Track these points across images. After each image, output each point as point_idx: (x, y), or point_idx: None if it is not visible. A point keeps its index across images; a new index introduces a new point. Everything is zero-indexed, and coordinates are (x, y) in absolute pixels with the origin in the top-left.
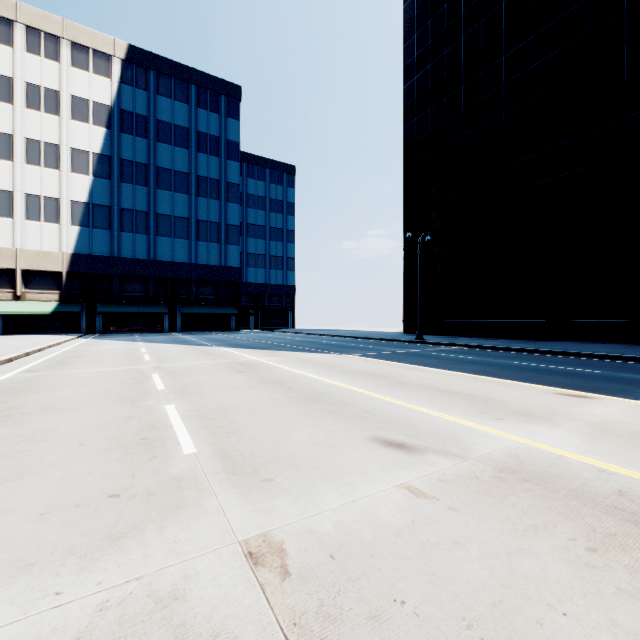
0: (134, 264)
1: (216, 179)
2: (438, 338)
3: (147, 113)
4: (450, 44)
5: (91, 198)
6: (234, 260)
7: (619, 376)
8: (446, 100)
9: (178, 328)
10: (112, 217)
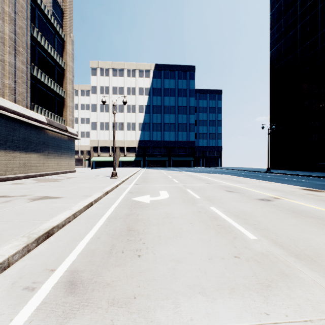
0: (157, 142)
1: (185, 106)
2: (280, 171)
3: (161, 87)
4: (292, 30)
5: (144, 121)
6: (192, 138)
7: (309, 182)
8: (290, 57)
9: (171, 166)
10: (150, 126)
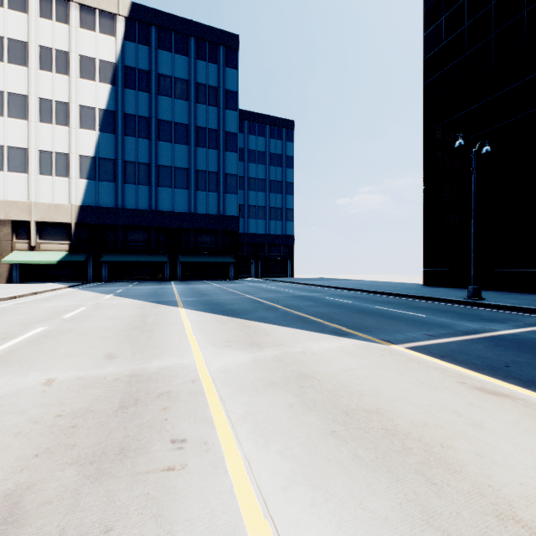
0: (136, 214)
1: (214, 129)
2: (497, 296)
3: (149, 68)
4: None
5: (97, 152)
6: (232, 209)
7: None
8: None
9: (178, 276)
10: (116, 170)
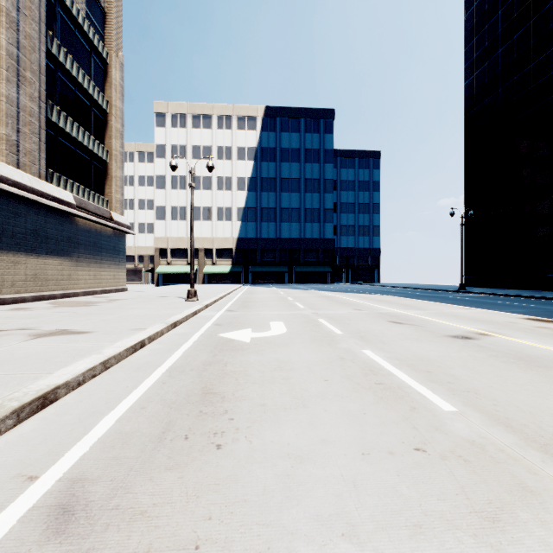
0: (268, 241)
1: (317, 179)
2: (483, 289)
3: (275, 146)
4: (504, 44)
5: (246, 204)
6: (329, 233)
7: (536, 307)
8: (500, 91)
9: (293, 281)
10: (257, 214)
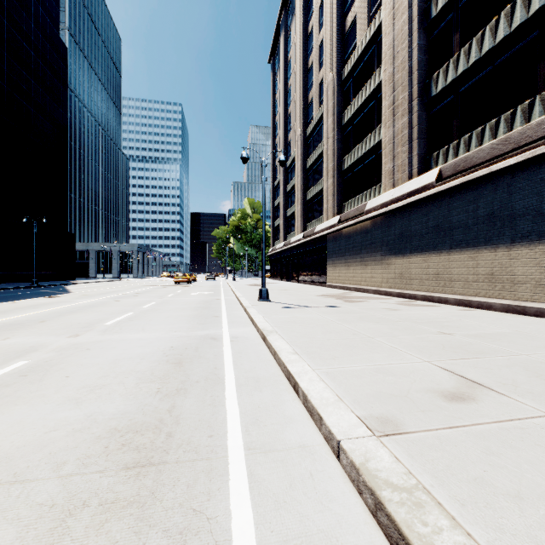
0: None
1: None
2: None
3: None
4: None
5: None
6: None
7: None
8: None
9: None
10: None
